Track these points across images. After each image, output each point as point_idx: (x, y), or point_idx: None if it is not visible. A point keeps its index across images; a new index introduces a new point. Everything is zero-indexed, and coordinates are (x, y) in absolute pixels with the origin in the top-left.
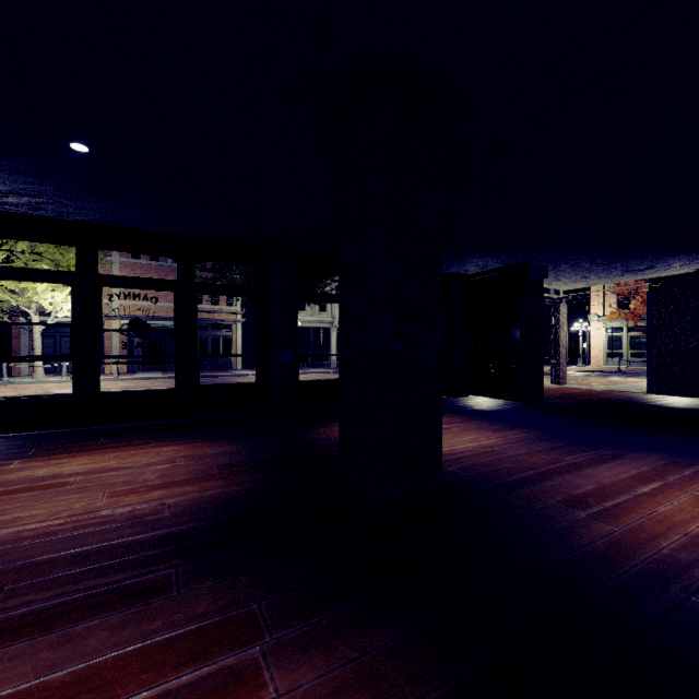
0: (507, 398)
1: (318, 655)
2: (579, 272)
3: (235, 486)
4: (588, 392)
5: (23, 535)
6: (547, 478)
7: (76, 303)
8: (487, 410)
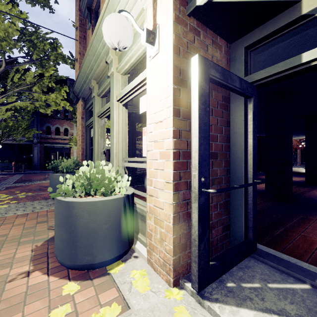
0: None
1: None
2: (295, 136)
3: None
4: (293, 171)
5: None
6: None
7: None
8: None
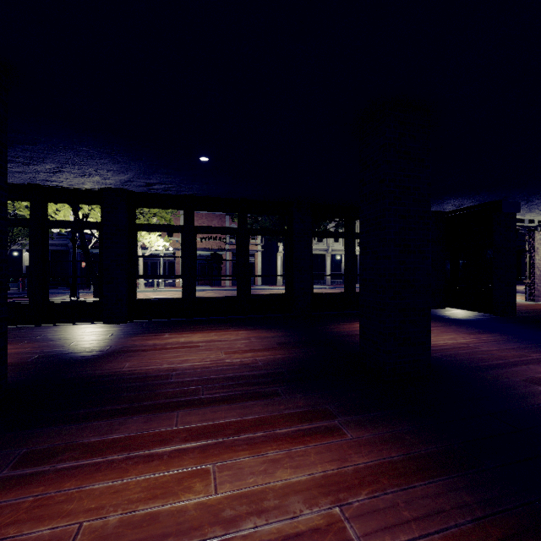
0: (481, 310)
1: (368, 428)
2: None
3: (292, 354)
4: None
5: (195, 367)
6: (514, 366)
7: (184, 243)
8: (463, 319)
